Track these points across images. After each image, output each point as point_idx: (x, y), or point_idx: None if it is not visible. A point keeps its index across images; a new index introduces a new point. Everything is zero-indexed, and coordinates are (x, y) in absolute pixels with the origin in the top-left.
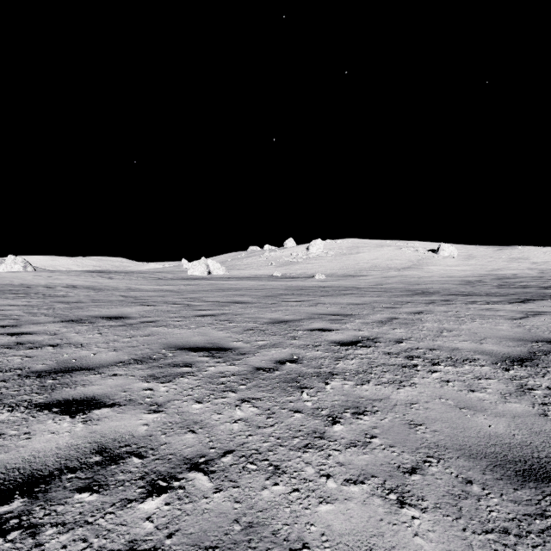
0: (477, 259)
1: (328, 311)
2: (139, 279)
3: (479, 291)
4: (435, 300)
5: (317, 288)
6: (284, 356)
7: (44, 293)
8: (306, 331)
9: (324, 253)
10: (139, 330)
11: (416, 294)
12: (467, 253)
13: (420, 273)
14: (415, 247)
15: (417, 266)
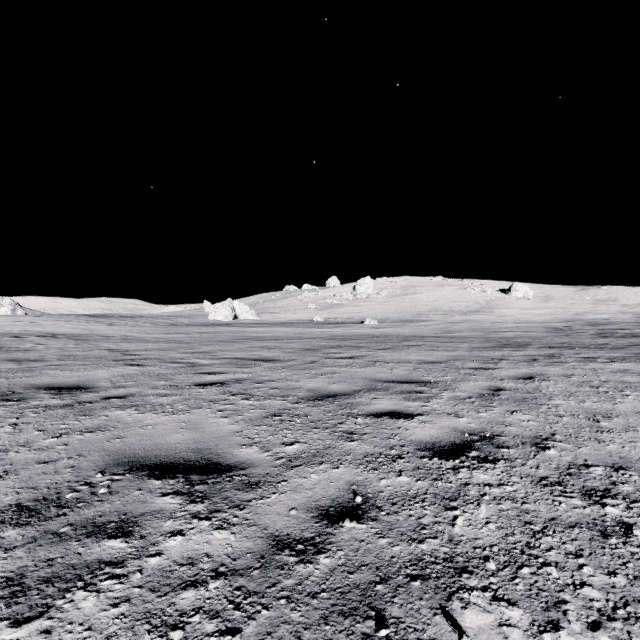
0: (556, 301)
1: (394, 375)
2: (146, 325)
3: (581, 342)
4: (535, 356)
5: (370, 338)
6: (336, 494)
7: (4, 345)
8: (370, 419)
9: (374, 294)
10: (88, 416)
11: (503, 347)
12: (543, 294)
13: (491, 317)
14: (482, 287)
15: (487, 309)
